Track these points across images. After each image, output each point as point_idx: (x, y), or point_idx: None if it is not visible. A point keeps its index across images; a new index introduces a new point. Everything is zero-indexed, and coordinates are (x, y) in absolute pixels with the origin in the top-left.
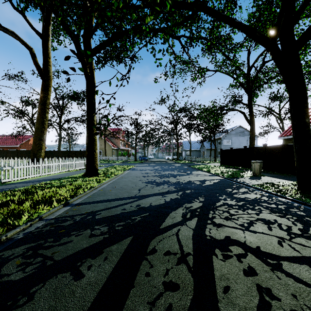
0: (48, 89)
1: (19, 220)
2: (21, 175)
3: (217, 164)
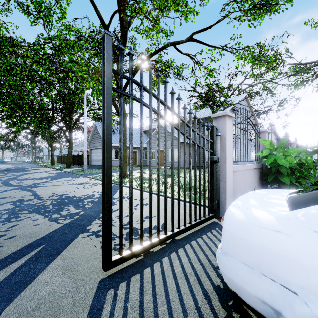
0: None
1: None
2: None
3: None
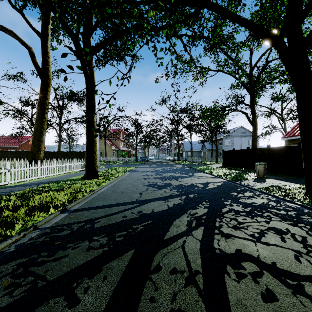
0: (47, 89)
1: (12, 229)
2: (18, 177)
3: (219, 165)
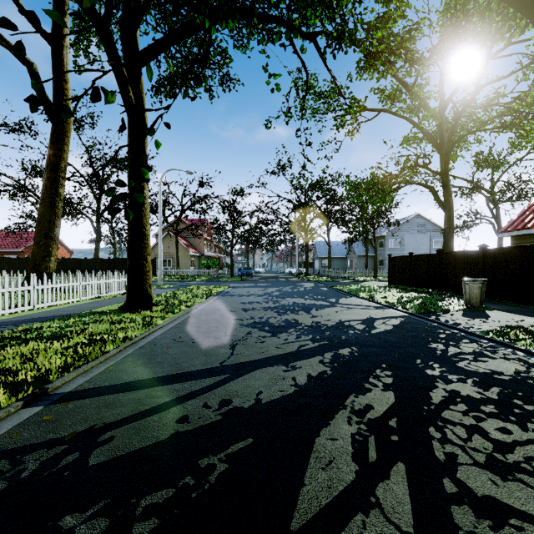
0: (63, 140)
1: None
2: None
3: (381, 282)
